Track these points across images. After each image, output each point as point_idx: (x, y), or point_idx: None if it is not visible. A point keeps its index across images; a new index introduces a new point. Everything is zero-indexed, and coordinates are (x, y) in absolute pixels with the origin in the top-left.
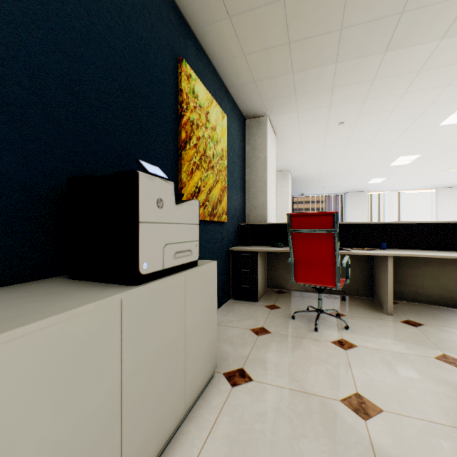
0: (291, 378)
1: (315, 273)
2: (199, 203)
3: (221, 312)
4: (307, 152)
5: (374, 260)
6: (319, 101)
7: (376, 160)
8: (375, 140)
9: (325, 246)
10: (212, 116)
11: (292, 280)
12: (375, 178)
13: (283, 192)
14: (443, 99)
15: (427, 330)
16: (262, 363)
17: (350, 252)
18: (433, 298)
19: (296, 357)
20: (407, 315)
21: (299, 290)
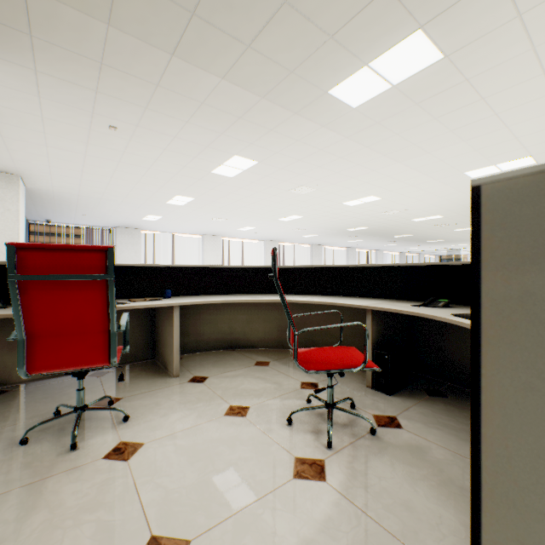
0: None
1: (74, 349)
2: None
3: None
4: (57, 153)
5: (157, 313)
6: (80, 75)
7: (154, 193)
8: (154, 167)
9: (93, 302)
10: None
11: (21, 372)
12: (151, 215)
13: (8, 210)
14: (217, 146)
15: (213, 382)
16: None
17: (130, 306)
18: (212, 344)
19: (29, 538)
20: (193, 370)
21: (41, 378)
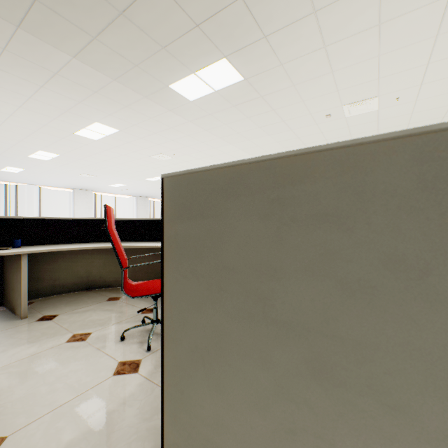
0: None
1: None
2: None
3: None
4: None
5: (6, 261)
6: None
7: (12, 146)
8: (9, 122)
9: None
10: None
11: None
12: (11, 167)
13: None
14: (77, 112)
15: (62, 318)
16: None
17: None
18: (69, 287)
19: None
20: (44, 311)
21: None
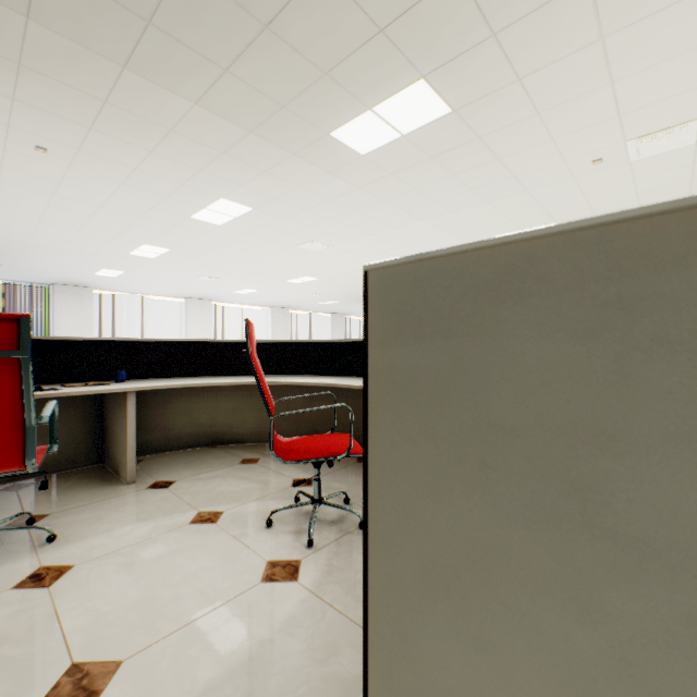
0: None
1: None
2: None
3: None
4: None
5: (107, 401)
6: None
7: (110, 240)
8: (108, 206)
9: None
10: None
11: None
12: (108, 269)
13: None
14: (196, 185)
15: (181, 487)
16: None
17: (62, 392)
18: (187, 440)
19: None
20: (156, 474)
21: None
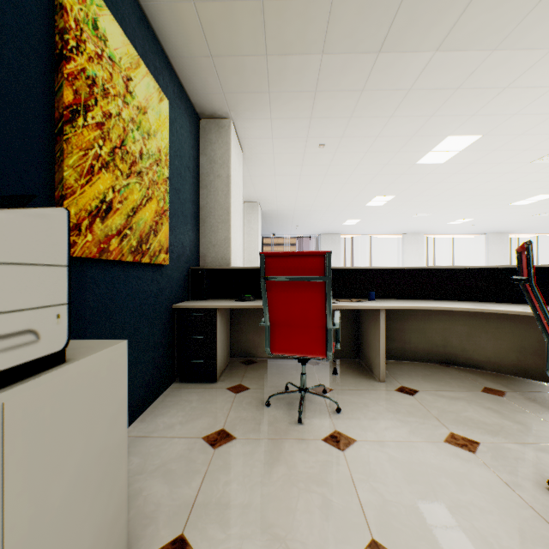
0: (270, 535)
1: (300, 339)
2: (70, 216)
3: (157, 409)
4: (281, 180)
5: (361, 314)
6: (299, 109)
7: (354, 198)
8: (355, 173)
9: (314, 300)
10: (139, 89)
11: (267, 351)
12: (350, 219)
13: (252, 229)
14: (424, 132)
15: (424, 398)
16: (220, 513)
17: (339, 305)
18: (420, 354)
19: (276, 482)
20: (399, 379)
21: (274, 357)
